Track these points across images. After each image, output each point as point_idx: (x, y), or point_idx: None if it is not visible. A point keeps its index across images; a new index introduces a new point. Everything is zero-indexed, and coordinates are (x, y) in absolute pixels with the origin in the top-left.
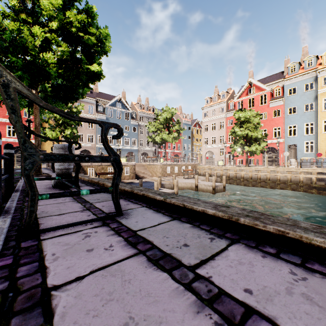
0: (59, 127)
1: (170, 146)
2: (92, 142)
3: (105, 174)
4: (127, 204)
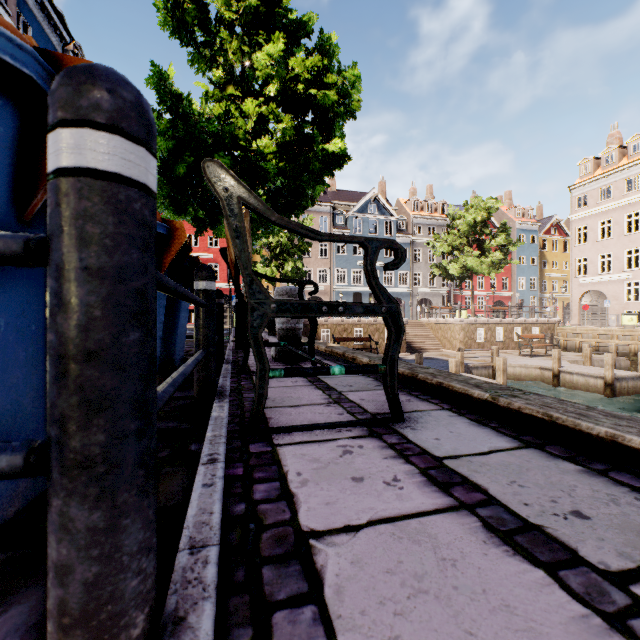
0: (275, 260)
1: (484, 283)
2: (326, 283)
3: (350, 341)
4: (406, 399)
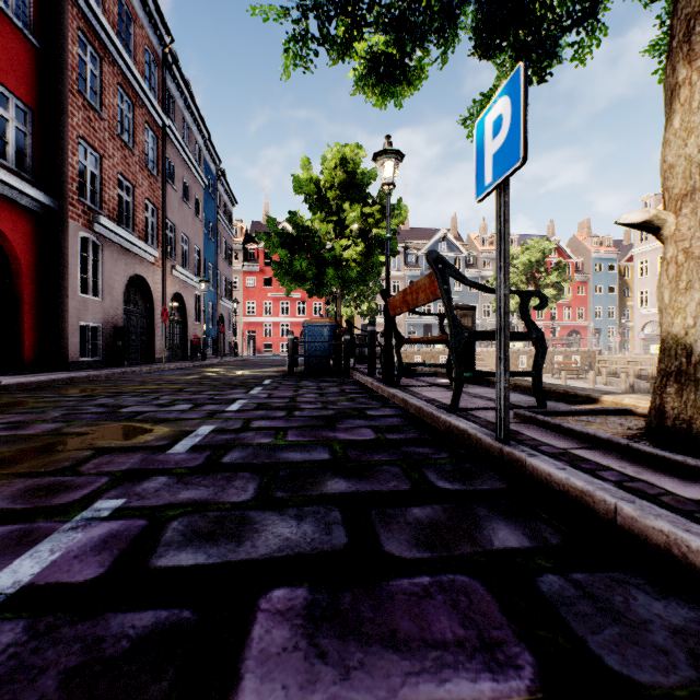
0: (354, 301)
1: (557, 313)
2: (399, 316)
3: None
4: None
